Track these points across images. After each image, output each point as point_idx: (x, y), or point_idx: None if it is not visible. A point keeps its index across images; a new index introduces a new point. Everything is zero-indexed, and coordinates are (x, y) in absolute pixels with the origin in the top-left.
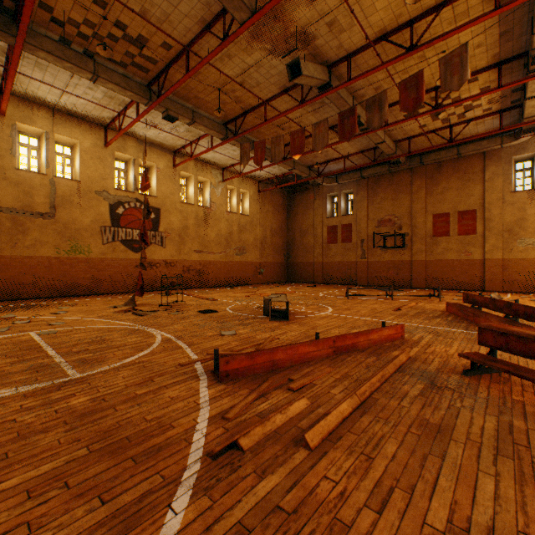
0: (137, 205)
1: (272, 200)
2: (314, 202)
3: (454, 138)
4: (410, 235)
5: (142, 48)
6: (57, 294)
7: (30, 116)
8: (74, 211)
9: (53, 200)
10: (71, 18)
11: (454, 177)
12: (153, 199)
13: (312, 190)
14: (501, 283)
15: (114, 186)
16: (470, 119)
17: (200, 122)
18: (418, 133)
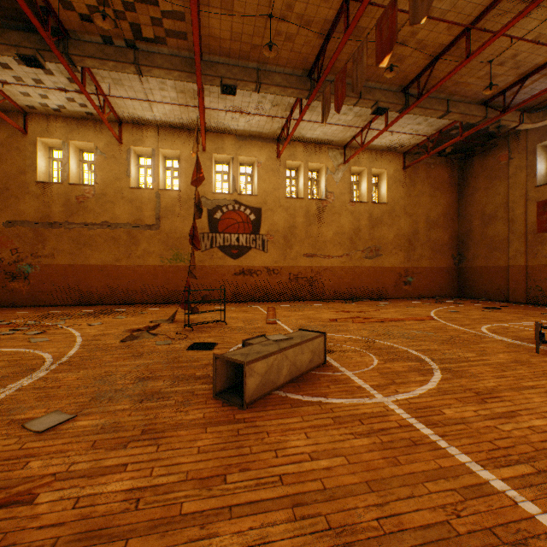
0: (235, 207)
1: (427, 176)
2: (508, 165)
3: None
4: None
5: (158, 2)
6: (161, 301)
7: (140, 138)
8: (176, 221)
9: (158, 212)
10: (89, 6)
11: None
12: (253, 198)
13: (503, 145)
14: None
15: (212, 191)
16: None
17: (268, 82)
18: None
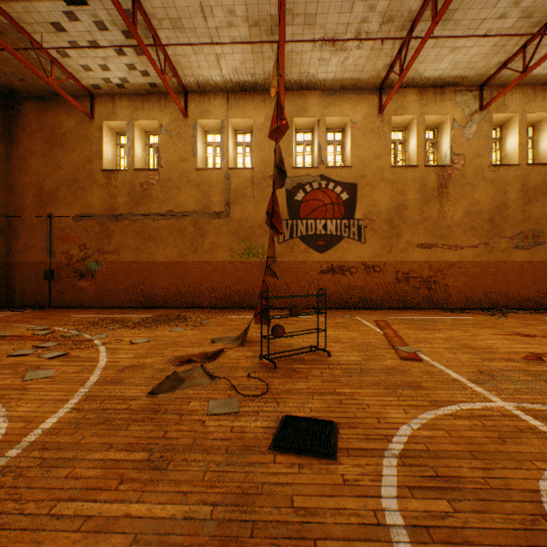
0: (321, 184)
1: None
2: None
3: None
4: None
5: None
6: (231, 305)
7: (207, 109)
8: (247, 206)
9: (228, 196)
10: None
11: None
12: (345, 171)
13: None
14: None
15: (292, 165)
16: None
17: None
18: None
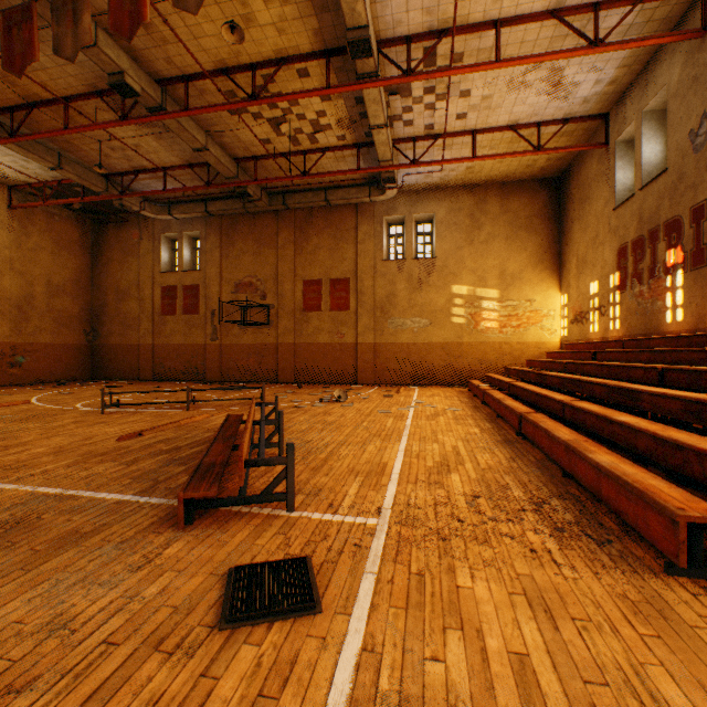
0: None
1: (51, 229)
2: (140, 245)
3: (309, 170)
4: (276, 307)
5: None
6: None
7: None
8: None
9: None
10: None
11: (327, 233)
12: None
13: (137, 223)
14: (374, 374)
15: None
16: (327, 149)
17: None
18: (266, 153)
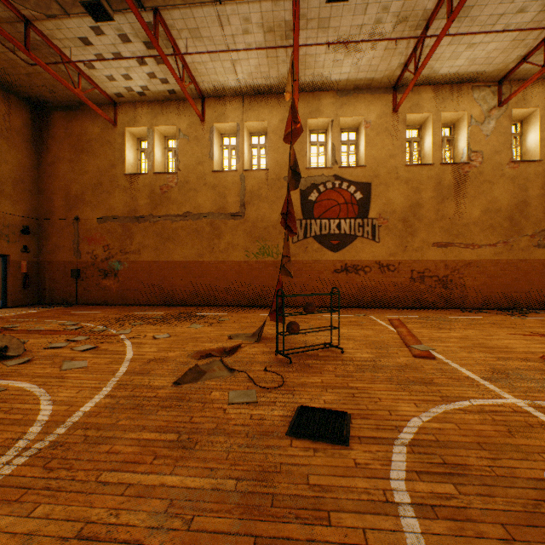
0: (335, 184)
1: None
2: None
3: None
4: None
5: None
6: (246, 303)
7: (223, 113)
8: (262, 207)
9: (243, 197)
10: None
11: None
12: (358, 171)
13: None
14: None
15: (306, 166)
16: None
17: None
18: None
